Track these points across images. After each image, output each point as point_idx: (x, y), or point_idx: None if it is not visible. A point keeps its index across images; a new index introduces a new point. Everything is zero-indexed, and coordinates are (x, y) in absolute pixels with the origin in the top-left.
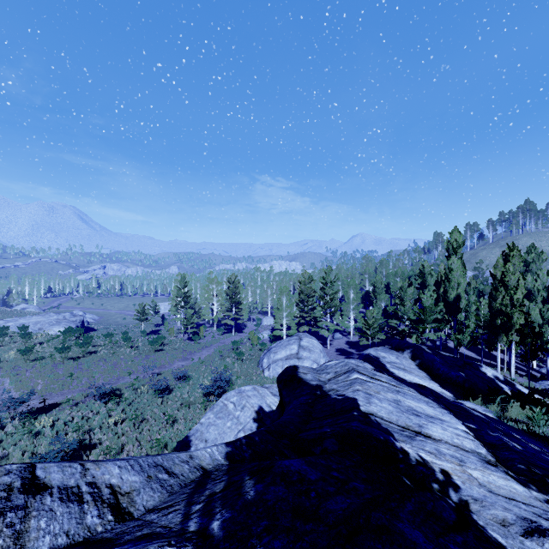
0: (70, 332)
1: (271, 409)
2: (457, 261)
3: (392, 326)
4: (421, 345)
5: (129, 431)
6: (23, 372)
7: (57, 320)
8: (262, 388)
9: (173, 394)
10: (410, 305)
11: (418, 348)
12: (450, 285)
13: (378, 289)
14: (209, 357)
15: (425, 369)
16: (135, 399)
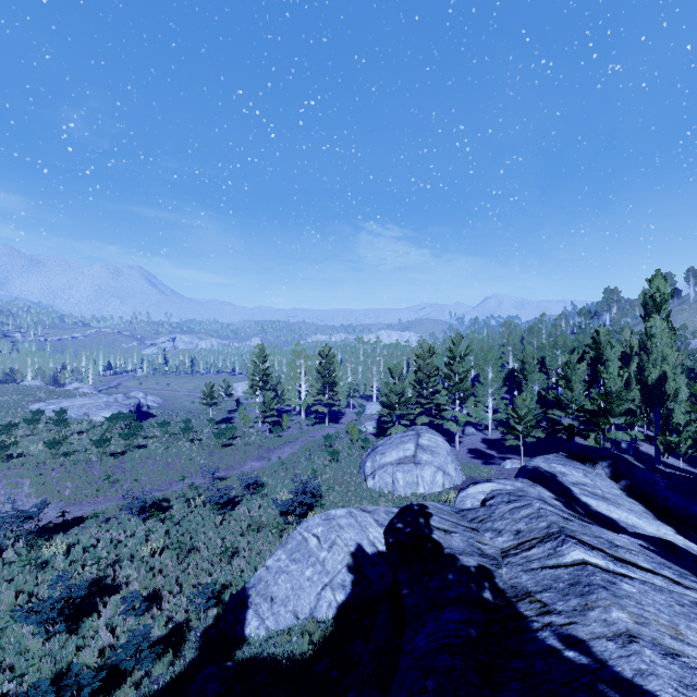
0: (117, 419)
1: (376, 550)
2: (661, 322)
3: (548, 418)
4: (623, 453)
5: (170, 567)
6: (48, 472)
7: (107, 403)
8: (361, 512)
9: (239, 509)
10: (581, 389)
11: (622, 460)
12: (650, 359)
13: (529, 366)
14: (293, 456)
15: (639, 497)
16: (186, 515)
